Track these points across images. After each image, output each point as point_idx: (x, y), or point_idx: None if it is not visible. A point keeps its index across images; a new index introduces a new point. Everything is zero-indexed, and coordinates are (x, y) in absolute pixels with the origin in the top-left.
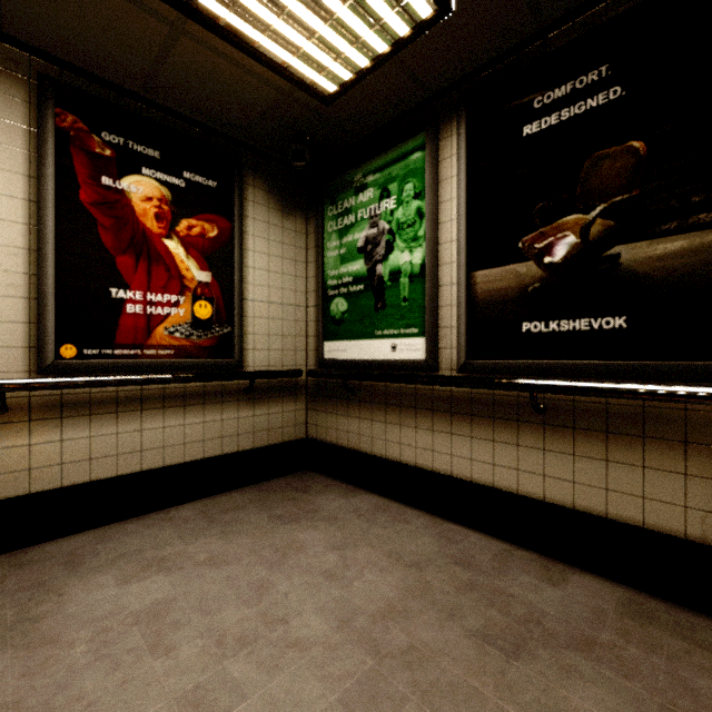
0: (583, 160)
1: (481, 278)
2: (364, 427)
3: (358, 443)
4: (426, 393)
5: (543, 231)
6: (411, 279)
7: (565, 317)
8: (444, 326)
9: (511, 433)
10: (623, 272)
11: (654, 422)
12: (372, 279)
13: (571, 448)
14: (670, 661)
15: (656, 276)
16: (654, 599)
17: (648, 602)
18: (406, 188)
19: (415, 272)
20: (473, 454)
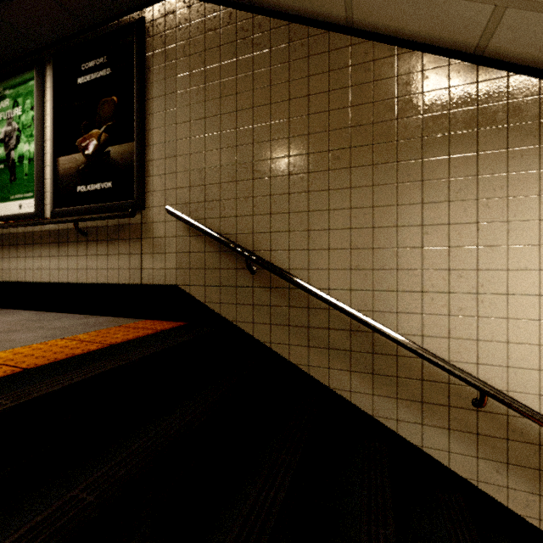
0: (99, 102)
1: (61, 162)
2: (5, 263)
3: (2, 275)
4: (38, 233)
5: (85, 137)
6: (29, 161)
7: (93, 183)
8: (46, 191)
9: (75, 249)
10: (111, 160)
11: (121, 232)
12: (8, 161)
13: (96, 252)
14: (94, 327)
15: (120, 162)
16: (127, 318)
17: (121, 319)
18: (27, 102)
19: (31, 157)
20: (59, 266)
